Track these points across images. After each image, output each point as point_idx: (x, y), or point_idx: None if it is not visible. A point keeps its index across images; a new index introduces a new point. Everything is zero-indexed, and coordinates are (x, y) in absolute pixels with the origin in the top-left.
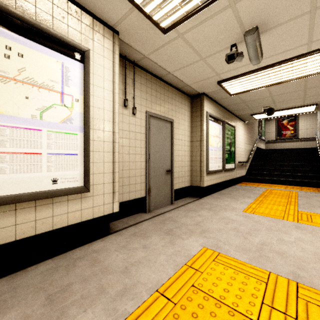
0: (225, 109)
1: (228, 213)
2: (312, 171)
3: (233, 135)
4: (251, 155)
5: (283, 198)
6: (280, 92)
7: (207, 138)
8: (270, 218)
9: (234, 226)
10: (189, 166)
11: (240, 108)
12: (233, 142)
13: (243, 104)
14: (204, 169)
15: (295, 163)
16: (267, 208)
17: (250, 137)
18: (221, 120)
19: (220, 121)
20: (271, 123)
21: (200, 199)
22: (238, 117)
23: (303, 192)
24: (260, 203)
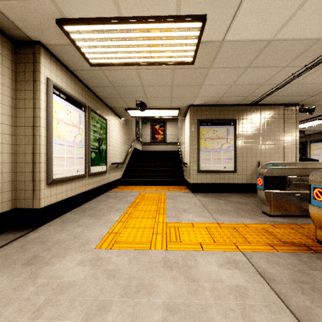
0: (91, 92)
1: (65, 263)
2: (176, 170)
3: (104, 130)
4: (129, 155)
5: (153, 204)
6: (151, 82)
7: (48, 123)
8: (134, 252)
9: (53, 318)
10: (8, 172)
11: (111, 95)
12: (104, 139)
13: (113, 89)
14: (41, 176)
15: (164, 163)
16: (134, 227)
17: (127, 137)
18: (83, 104)
19: (82, 105)
20: (147, 126)
21: (30, 233)
22: (112, 109)
23: (170, 192)
24: (128, 218)
